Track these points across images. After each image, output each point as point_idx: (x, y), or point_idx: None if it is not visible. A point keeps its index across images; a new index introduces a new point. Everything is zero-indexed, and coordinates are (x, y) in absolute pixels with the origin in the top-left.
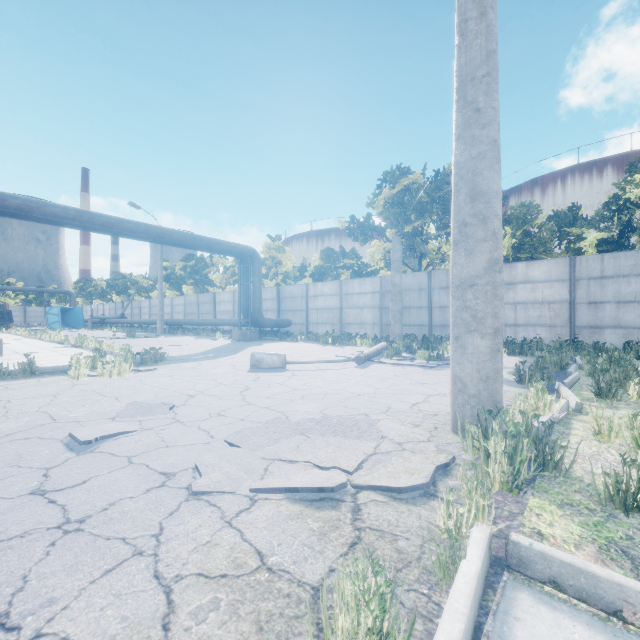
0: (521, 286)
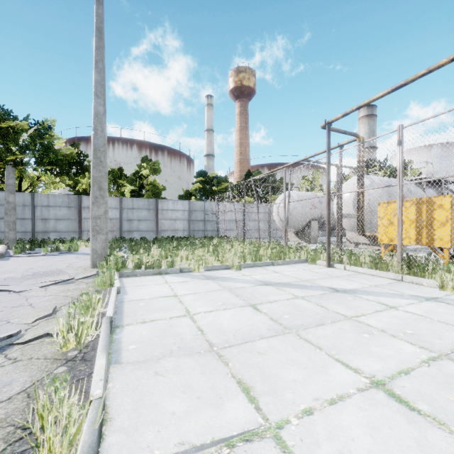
0: None
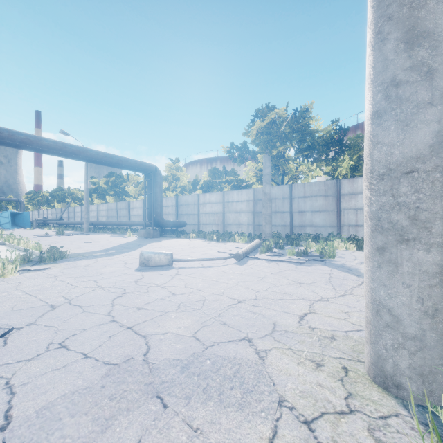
0: (361, 196)
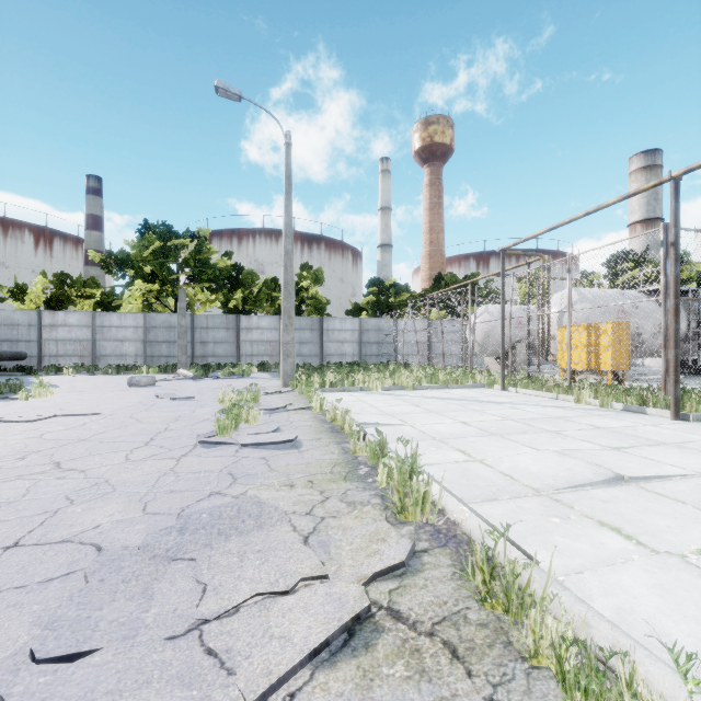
0: (256, 331)
